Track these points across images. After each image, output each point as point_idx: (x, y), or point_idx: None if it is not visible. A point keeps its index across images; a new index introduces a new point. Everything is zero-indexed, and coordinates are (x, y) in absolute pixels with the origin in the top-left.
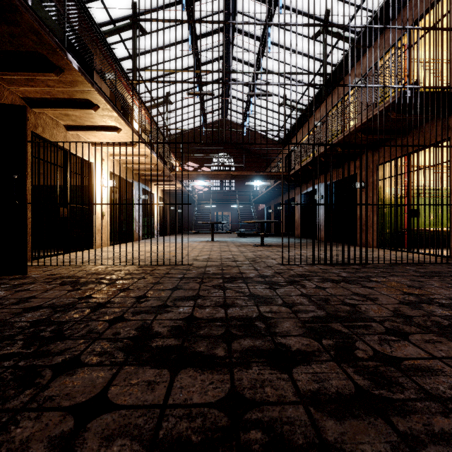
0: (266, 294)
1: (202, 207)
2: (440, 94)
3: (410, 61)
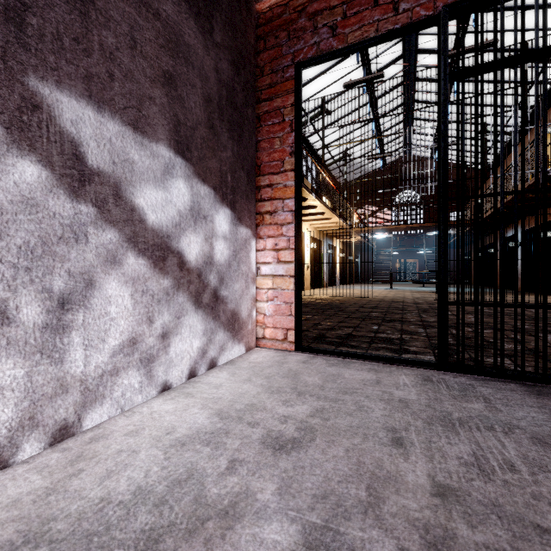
0: (410, 305)
1: (381, 256)
2: None
3: None
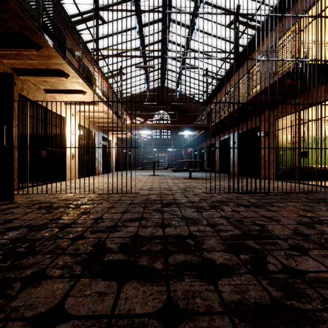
0: (194, 216)
1: (146, 150)
2: (323, 65)
3: (300, 41)
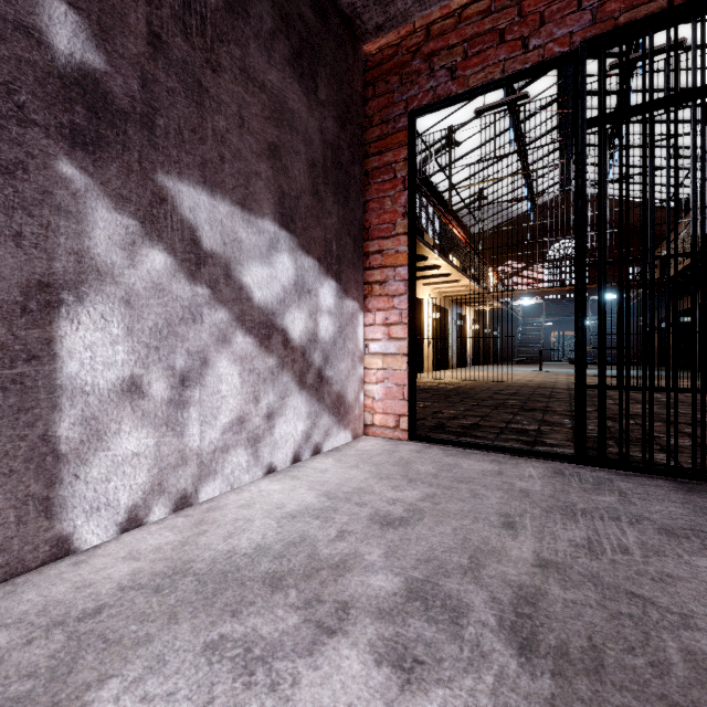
0: (561, 392)
1: (529, 327)
2: None
3: None
